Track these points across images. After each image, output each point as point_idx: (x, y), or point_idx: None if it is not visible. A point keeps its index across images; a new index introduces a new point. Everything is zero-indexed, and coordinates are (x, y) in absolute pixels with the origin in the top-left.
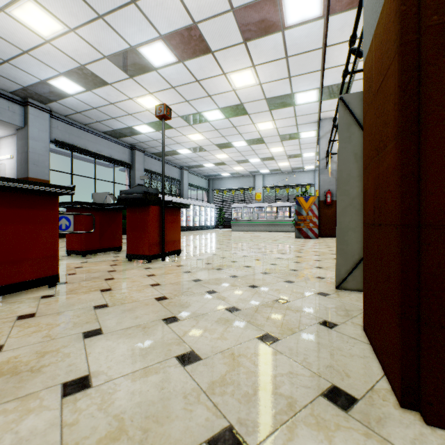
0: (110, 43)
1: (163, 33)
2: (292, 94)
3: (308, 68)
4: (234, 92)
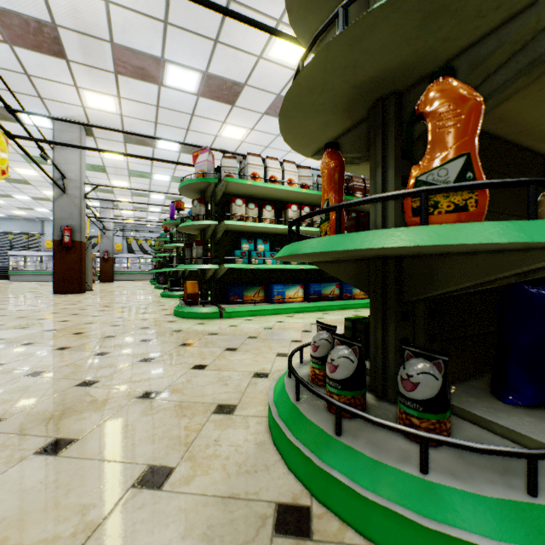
0: None
1: None
2: None
3: None
4: (19, 174)
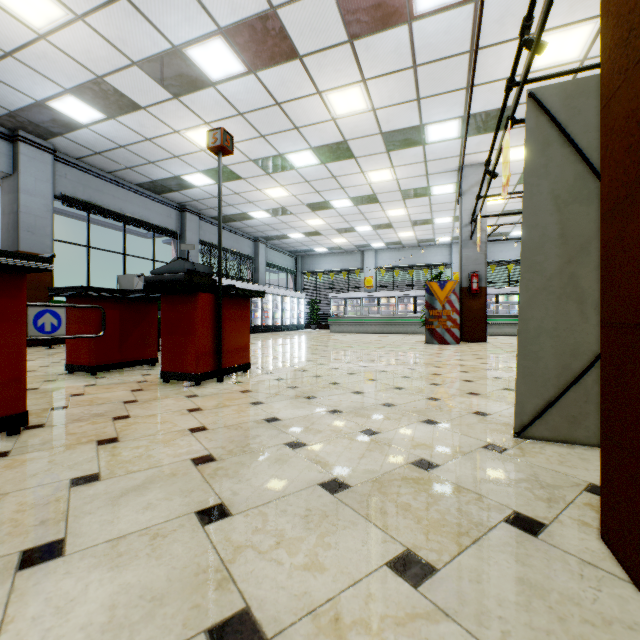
0: (141, 40)
1: (224, 25)
2: (421, 126)
3: (447, 85)
4: (334, 122)
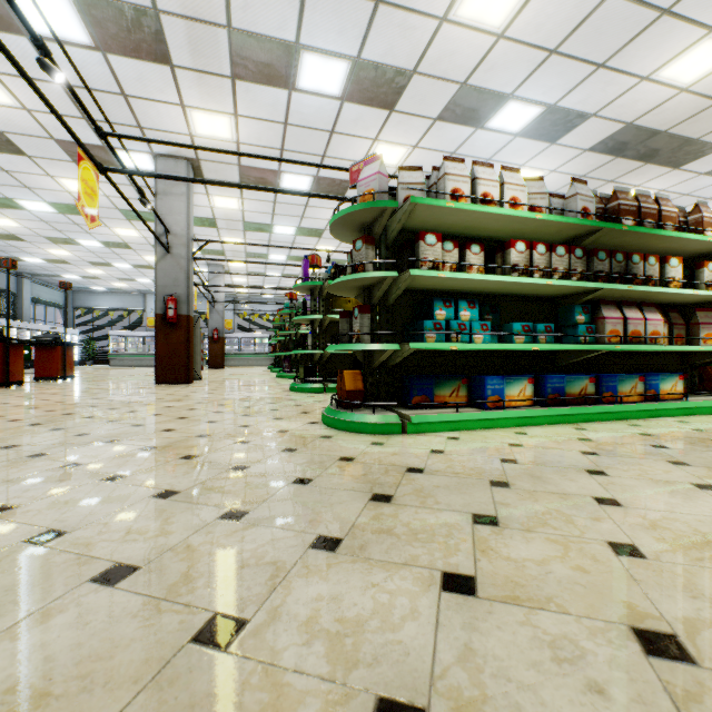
0: None
1: (50, 201)
2: None
3: None
4: (118, 236)
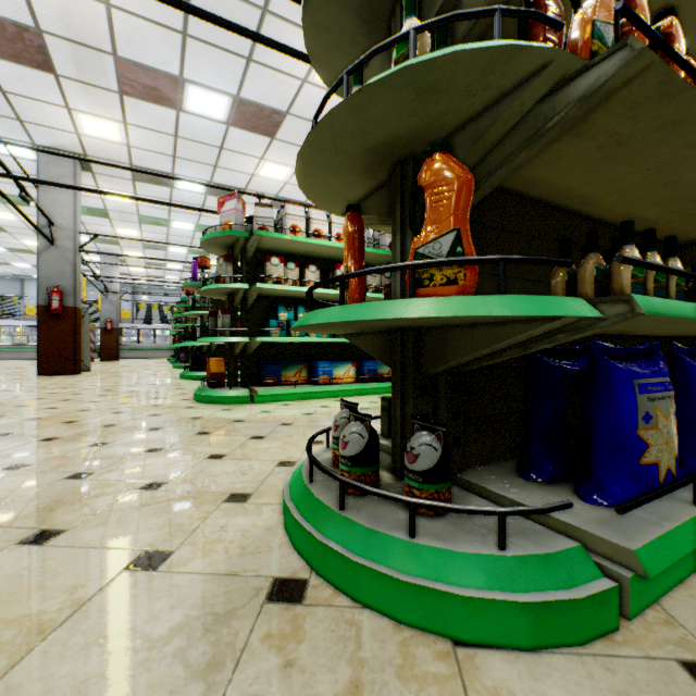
0: None
1: None
2: None
3: None
4: None
